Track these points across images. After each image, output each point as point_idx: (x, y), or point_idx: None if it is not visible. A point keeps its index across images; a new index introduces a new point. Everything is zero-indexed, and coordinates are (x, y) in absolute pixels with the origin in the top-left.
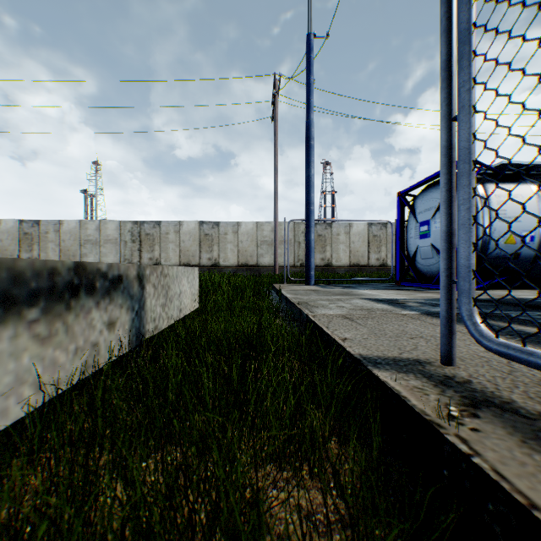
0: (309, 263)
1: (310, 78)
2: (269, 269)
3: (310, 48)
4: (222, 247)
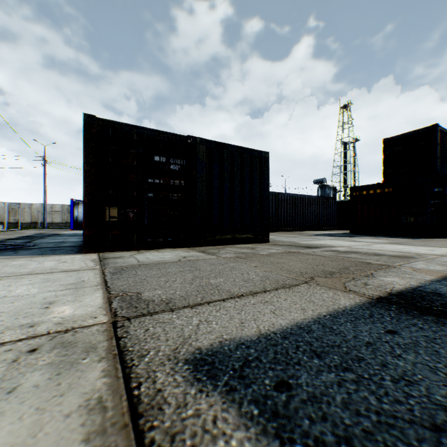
0: (45, 223)
1: (45, 174)
2: (49, 224)
3: (45, 166)
4: (23, 214)
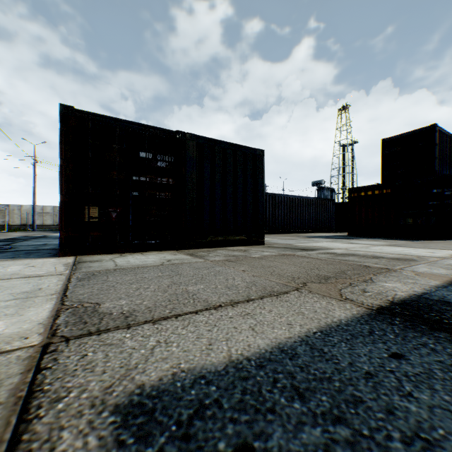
0: (35, 225)
1: (35, 174)
2: (40, 226)
3: (35, 166)
4: (12, 216)
